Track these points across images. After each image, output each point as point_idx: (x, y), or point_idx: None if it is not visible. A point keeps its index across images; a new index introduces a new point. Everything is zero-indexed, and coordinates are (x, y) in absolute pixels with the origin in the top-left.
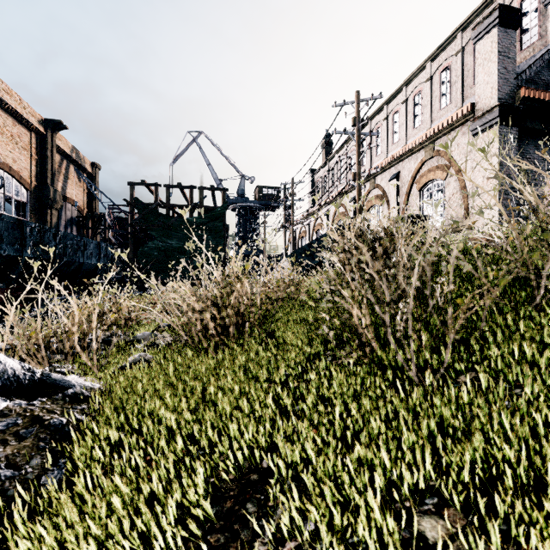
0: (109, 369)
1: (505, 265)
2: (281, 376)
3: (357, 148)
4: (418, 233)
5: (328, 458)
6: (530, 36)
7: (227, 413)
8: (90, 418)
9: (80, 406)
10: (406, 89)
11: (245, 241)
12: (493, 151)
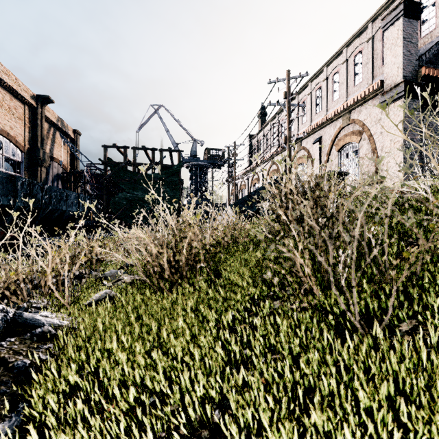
0: (80, 303)
1: (433, 217)
2: (229, 319)
3: (287, 117)
4: (358, 187)
5: (280, 415)
6: (428, 26)
7: (179, 359)
8: (54, 357)
9: (46, 344)
10: (327, 70)
11: (196, 193)
12: (399, 119)
